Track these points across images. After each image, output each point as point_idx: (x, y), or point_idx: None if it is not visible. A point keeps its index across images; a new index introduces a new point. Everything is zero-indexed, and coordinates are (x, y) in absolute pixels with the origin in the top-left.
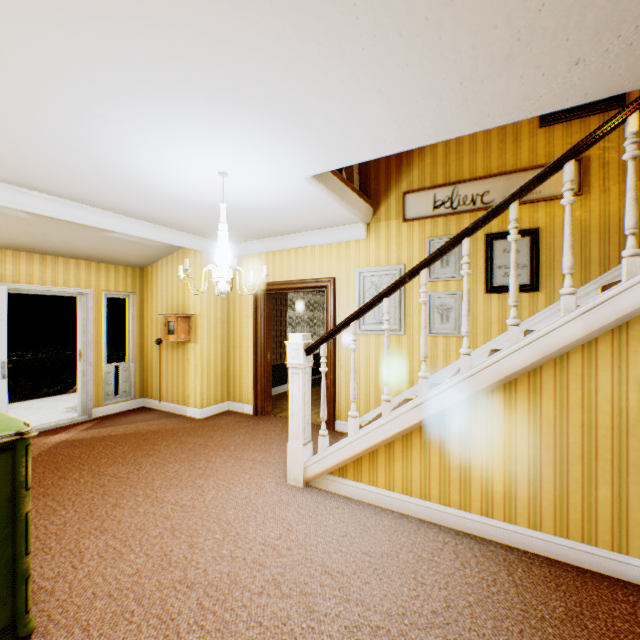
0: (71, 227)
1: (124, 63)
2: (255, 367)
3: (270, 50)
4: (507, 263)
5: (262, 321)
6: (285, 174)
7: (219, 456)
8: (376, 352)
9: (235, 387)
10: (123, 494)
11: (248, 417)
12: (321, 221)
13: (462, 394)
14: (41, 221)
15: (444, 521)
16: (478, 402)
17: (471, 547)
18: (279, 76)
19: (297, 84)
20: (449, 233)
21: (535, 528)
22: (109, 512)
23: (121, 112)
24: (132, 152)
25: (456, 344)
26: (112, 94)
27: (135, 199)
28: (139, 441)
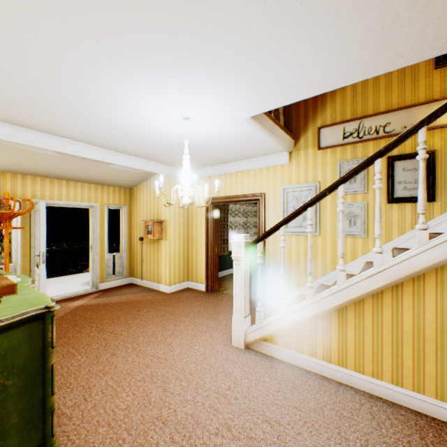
0: (85, 161)
1: (118, 36)
2: (206, 257)
3: (226, 14)
4: (406, 179)
5: (211, 225)
6: (231, 116)
7: (182, 321)
8: (296, 248)
9: (192, 271)
10: (118, 346)
11: (202, 293)
12: (255, 151)
13: (375, 285)
14: (66, 158)
15: (359, 385)
16: (389, 292)
17: (384, 410)
18: (231, 36)
19: (245, 42)
20: (356, 157)
21: (442, 399)
22: (109, 359)
23: (116, 75)
24: (124, 106)
25: (362, 243)
26: (110, 62)
27: (126, 140)
28: (128, 308)
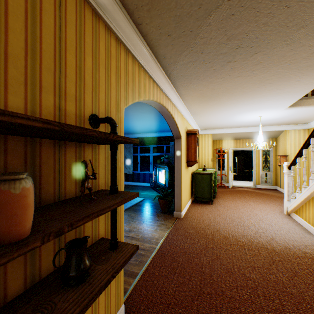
0: (244, 132)
1: (222, 116)
2: None
3: (235, 108)
4: None
5: None
6: (276, 111)
7: (275, 203)
8: None
9: None
10: (241, 199)
11: None
12: None
13: None
14: (236, 133)
15: None
16: None
17: (311, 240)
18: (241, 108)
19: (246, 107)
20: None
21: None
22: (236, 200)
23: (228, 118)
24: (237, 120)
25: None
26: (224, 118)
27: (250, 124)
28: (259, 194)
